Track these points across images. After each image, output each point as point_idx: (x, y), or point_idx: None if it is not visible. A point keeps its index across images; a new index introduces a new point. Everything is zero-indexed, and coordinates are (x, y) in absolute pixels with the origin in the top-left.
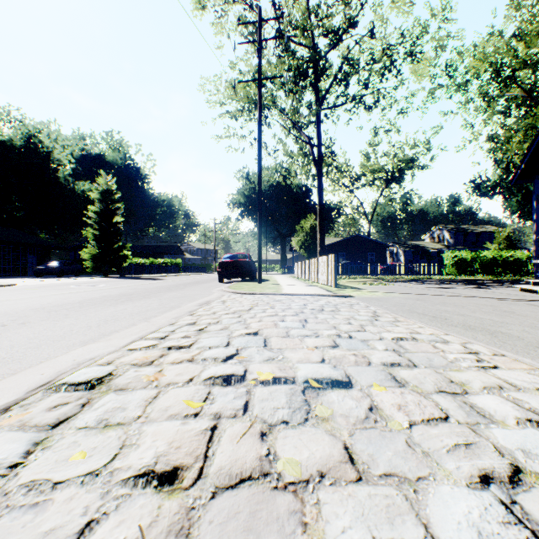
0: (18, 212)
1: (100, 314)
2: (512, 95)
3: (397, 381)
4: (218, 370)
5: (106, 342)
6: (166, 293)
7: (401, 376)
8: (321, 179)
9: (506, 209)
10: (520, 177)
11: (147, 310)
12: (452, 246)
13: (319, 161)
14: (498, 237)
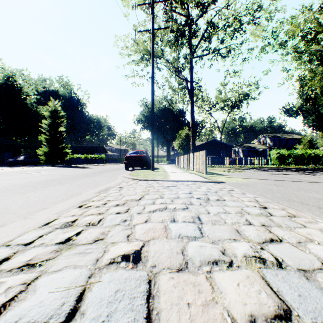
0: (2, 125)
1: None
2: (314, 50)
3: None
4: None
5: None
6: (81, 179)
7: None
8: (193, 103)
9: (304, 124)
10: None
11: (45, 199)
12: (272, 147)
13: (192, 91)
14: (304, 141)
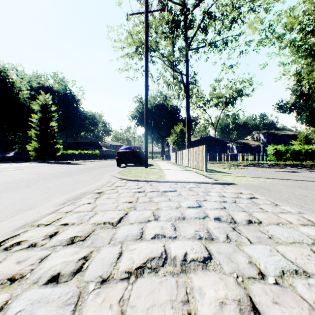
0: None
1: None
2: (312, 44)
3: None
4: None
5: None
6: (58, 179)
7: None
8: (188, 97)
9: (297, 121)
10: None
11: None
12: (265, 143)
13: (187, 85)
14: (300, 136)
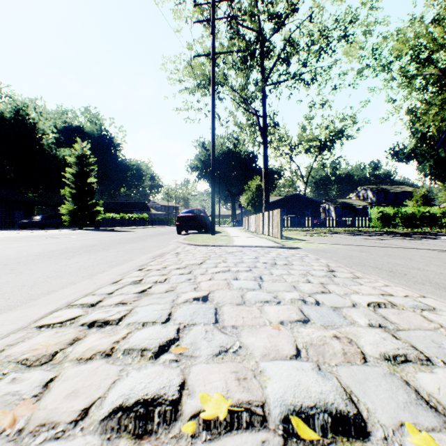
0: (9, 174)
1: (47, 269)
2: (429, 74)
3: (434, 407)
4: (140, 381)
5: (22, 311)
6: (126, 245)
7: (432, 393)
8: (266, 146)
9: (420, 172)
10: (443, 141)
11: (98, 263)
12: (375, 203)
13: (264, 130)
14: (416, 195)
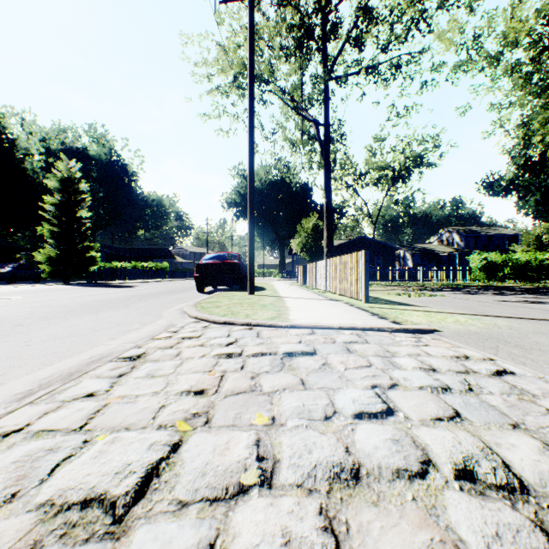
0: None
1: None
2: None
3: None
4: None
5: None
6: (65, 319)
7: None
8: (328, 166)
9: (519, 210)
10: None
11: None
12: (463, 249)
13: (327, 143)
14: (527, 237)
